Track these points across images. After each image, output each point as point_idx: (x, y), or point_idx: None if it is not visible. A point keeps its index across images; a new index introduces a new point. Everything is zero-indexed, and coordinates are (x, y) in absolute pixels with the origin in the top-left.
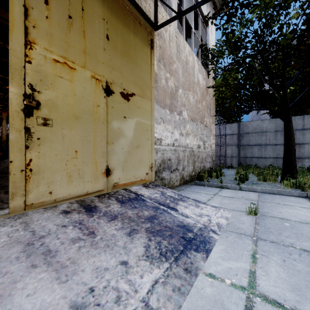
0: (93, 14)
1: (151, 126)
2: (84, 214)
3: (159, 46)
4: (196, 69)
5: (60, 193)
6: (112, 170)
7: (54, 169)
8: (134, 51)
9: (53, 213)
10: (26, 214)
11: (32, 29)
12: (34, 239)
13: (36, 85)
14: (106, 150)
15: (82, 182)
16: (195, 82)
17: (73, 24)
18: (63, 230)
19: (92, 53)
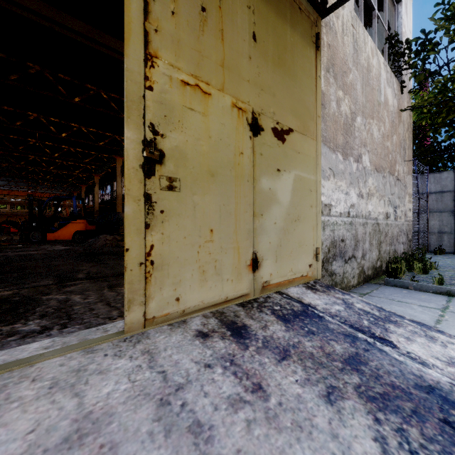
0: (235, 0)
1: (316, 183)
2: (231, 341)
3: (327, 44)
4: (382, 79)
5: (190, 299)
6: (261, 261)
7: (183, 260)
8: (292, 56)
9: (184, 335)
10: (147, 335)
11: (153, 34)
12: (168, 391)
13: (159, 124)
14: (253, 228)
15: (219, 282)
16: (382, 103)
17: (207, 20)
18: (209, 375)
19: (233, 66)
